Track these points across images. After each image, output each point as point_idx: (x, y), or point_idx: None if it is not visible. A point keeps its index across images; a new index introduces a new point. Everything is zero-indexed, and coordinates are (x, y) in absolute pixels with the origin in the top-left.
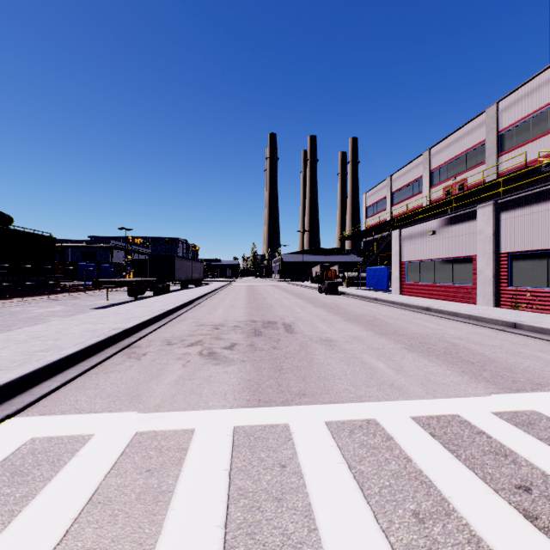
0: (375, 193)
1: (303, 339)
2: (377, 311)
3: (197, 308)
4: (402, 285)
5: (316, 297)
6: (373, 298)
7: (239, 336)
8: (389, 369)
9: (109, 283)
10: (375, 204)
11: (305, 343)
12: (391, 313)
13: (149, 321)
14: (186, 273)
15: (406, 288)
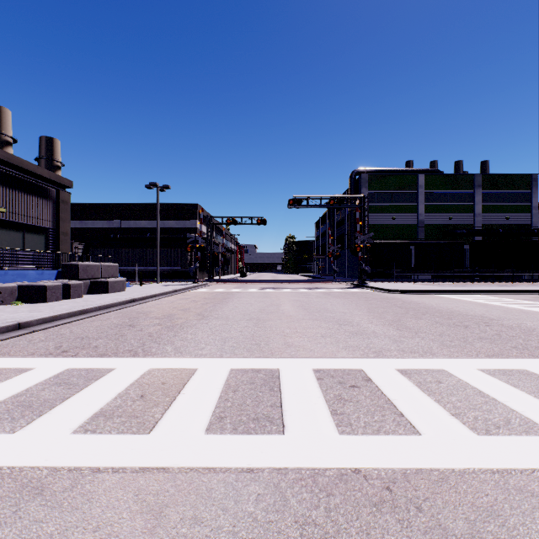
0: None
1: None
2: None
3: None
4: None
5: None
6: None
7: None
8: None
9: None
10: None
11: None
12: None
13: None
14: None
15: None
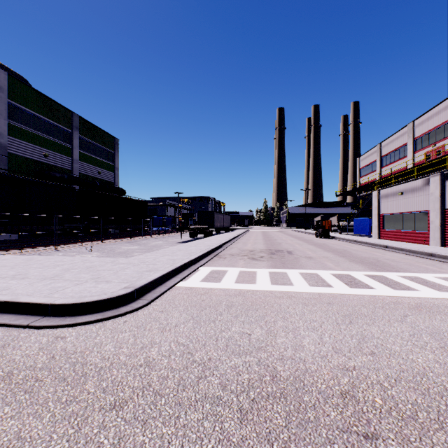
0: (367, 157)
1: (296, 256)
2: (350, 247)
3: (235, 243)
4: (380, 232)
5: (312, 240)
6: (353, 240)
7: (264, 254)
8: (333, 265)
9: (183, 229)
10: (368, 166)
11: (297, 257)
12: (359, 248)
13: (218, 247)
14: (220, 223)
15: (383, 234)
